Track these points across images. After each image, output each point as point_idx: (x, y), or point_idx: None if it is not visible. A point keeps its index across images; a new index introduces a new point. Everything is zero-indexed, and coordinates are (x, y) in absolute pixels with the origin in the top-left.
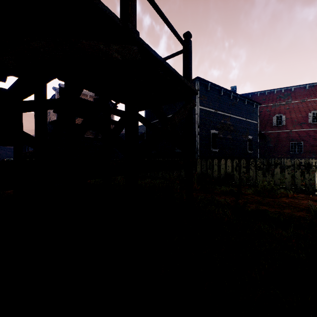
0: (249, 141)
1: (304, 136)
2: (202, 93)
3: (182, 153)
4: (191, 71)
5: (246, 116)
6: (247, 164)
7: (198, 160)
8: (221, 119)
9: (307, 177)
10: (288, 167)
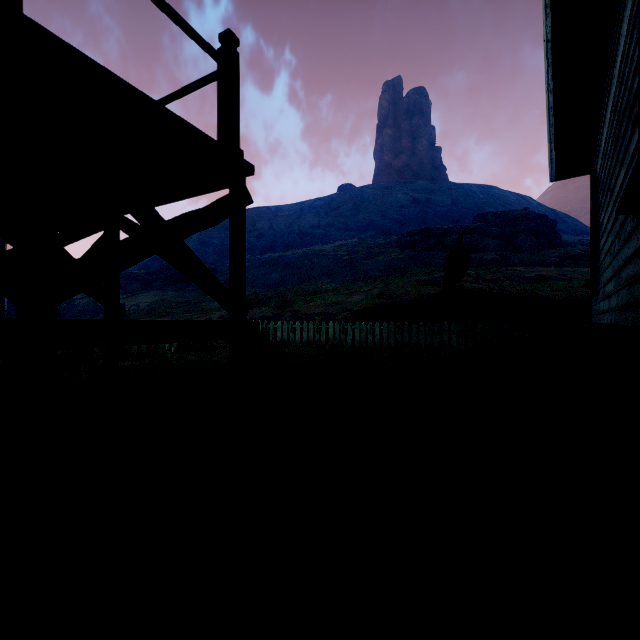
0: None
1: None
2: None
3: None
4: None
5: None
6: None
7: None
8: None
9: None
10: None
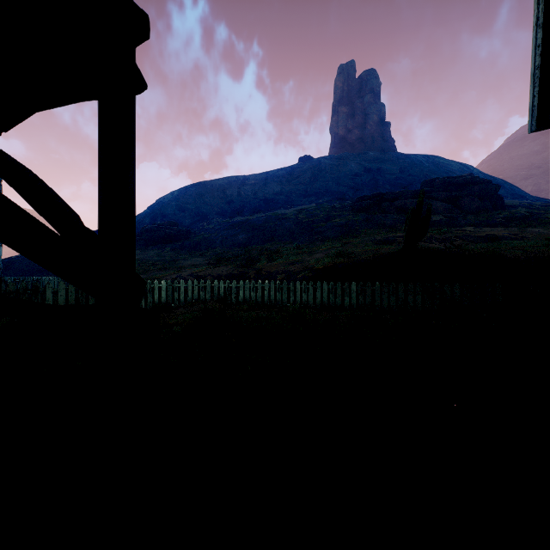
0: None
1: None
2: None
3: None
4: None
5: None
6: None
7: None
8: None
9: None
10: (12, 293)
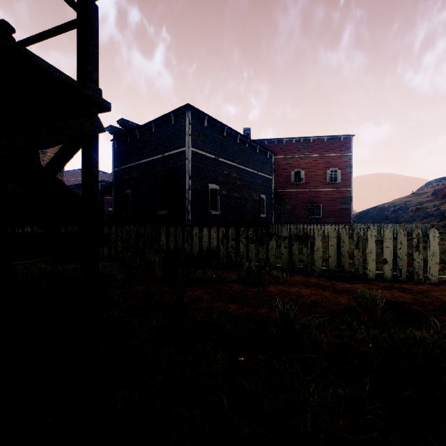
0: (262, 201)
1: (323, 198)
2: (196, 130)
3: (167, 216)
4: (97, 62)
5: (258, 168)
6: (237, 235)
7: (172, 228)
8: (224, 169)
9: (306, 252)
10: (285, 239)
